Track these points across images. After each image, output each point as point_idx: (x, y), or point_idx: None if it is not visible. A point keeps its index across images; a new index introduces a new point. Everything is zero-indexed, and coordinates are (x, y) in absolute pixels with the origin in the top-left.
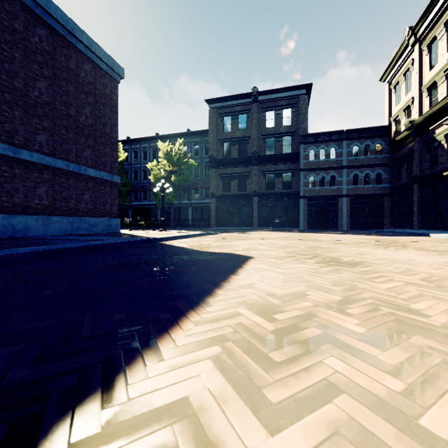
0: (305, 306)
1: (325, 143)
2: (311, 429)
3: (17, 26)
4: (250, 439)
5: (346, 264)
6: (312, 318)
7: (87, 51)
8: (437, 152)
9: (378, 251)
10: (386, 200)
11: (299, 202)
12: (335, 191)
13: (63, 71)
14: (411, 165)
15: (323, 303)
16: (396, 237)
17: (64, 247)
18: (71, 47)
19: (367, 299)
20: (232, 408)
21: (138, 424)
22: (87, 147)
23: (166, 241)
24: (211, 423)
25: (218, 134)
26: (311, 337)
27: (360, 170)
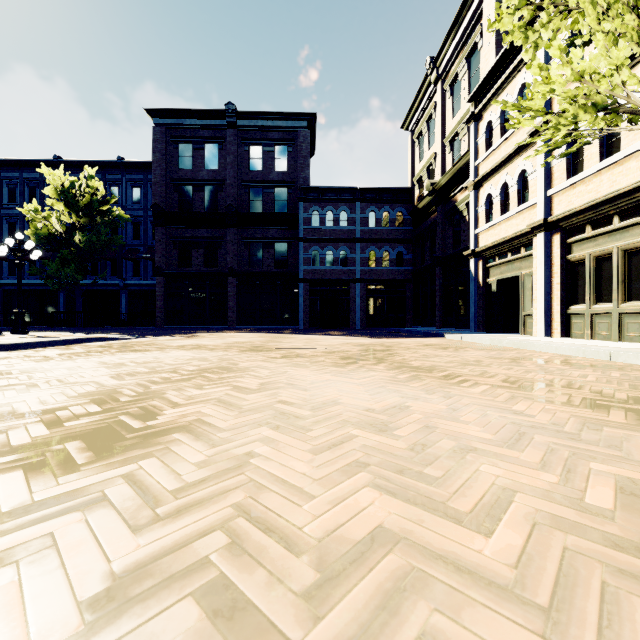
0: None
1: (333, 204)
2: None
3: None
4: None
5: (97, 450)
6: None
7: None
8: (460, 226)
9: (314, 376)
10: (409, 288)
11: (299, 288)
12: (347, 273)
13: None
14: (435, 243)
15: None
16: (402, 340)
17: None
18: None
19: None
20: None
21: None
22: None
23: None
24: None
25: (170, 171)
26: None
27: (377, 246)
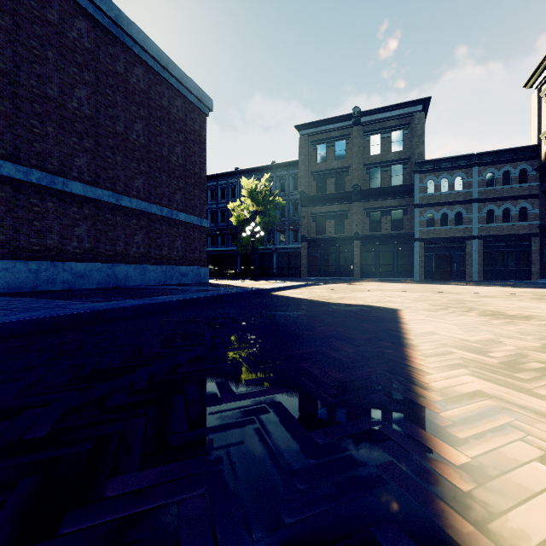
0: (509, 349)
1: (448, 172)
2: None
3: (119, 68)
4: None
5: (517, 318)
6: (526, 357)
7: (178, 85)
8: None
9: (544, 305)
10: (534, 242)
11: (414, 246)
12: (462, 231)
13: (157, 109)
14: None
15: (525, 348)
16: None
17: (198, 296)
18: (164, 83)
19: None
20: (518, 396)
21: (462, 399)
22: (178, 189)
23: (276, 292)
24: (512, 401)
25: (310, 166)
26: (538, 368)
27: (496, 204)
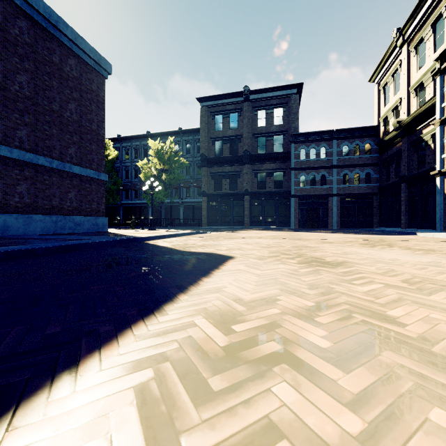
0: (271, 313)
1: (315, 143)
2: None
3: None
4: None
5: (328, 265)
6: (275, 329)
7: (71, 45)
8: (424, 152)
9: (363, 250)
10: (375, 199)
11: (290, 201)
12: (326, 190)
13: (46, 64)
14: (400, 165)
15: (293, 310)
16: (384, 236)
17: (35, 247)
18: (54, 40)
19: (341, 304)
20: None
21: None
22: (72, 144)
23: (151, 241)
24: None
25: (210, 133)
26: (267, 355)
27: (349, 169)
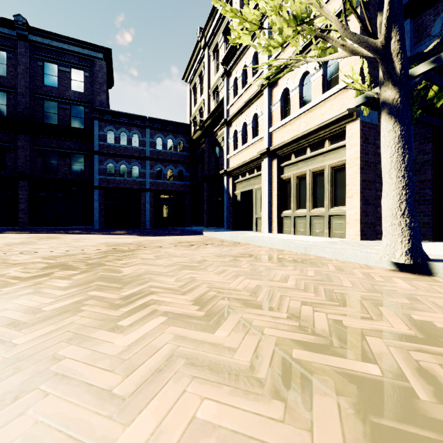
0: None
1: (126, 127)
2: None
3: None
4: None
5: None
6: None
7: None
8: (219, 154)
9: None
10: (187, 198)
11: (95, 194)
12: (138, 184)
13: None
14: (204, 165)
15: None
16: (165, 238)
17: None
18: None
19: None
20: None
21: None
22: None
23: None
24: None
25: None
26: None
27: (163, 164)
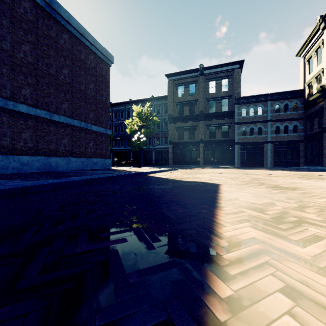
0: (279, 208)
1: (253, 104)
2: (318, 247)
3: (52, 34)
4: (294, 248)
5: (287, 189)
6: (287, 214)
7: (91, 46)
8: None
9: (304, 181)
10: (301, 145)
11: (234, 147)
12: (261, 138)
13: (77, 61)
14: (322, 119)
15: (288, 207)
16: (312, 172)
17: (98, 177)
18: (82, 44)
19: (313, 206)
20: (277, 241)
21: (241, 244)
22: (91, 111)
23: (150, 174)
24: (272, 244)
25: (174, 99)
26: (294, 221)
27: (280, 123)
